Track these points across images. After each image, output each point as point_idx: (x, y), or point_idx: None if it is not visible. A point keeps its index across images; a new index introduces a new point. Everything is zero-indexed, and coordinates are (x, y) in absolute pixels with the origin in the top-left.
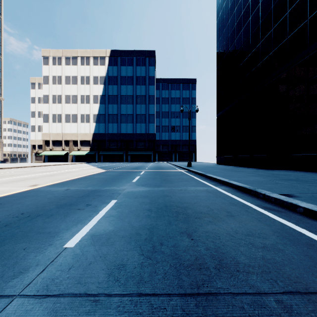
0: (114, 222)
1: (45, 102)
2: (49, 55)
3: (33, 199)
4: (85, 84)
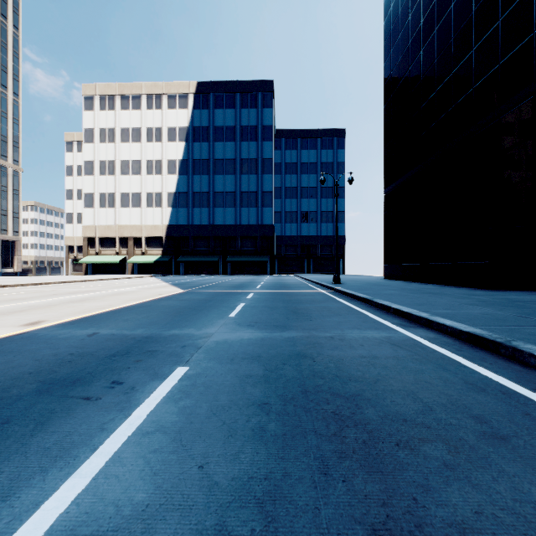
0: (159, 461)
1: (87, 173)
2: (95, 93)
3: (3, 361)
4: (155, 142)
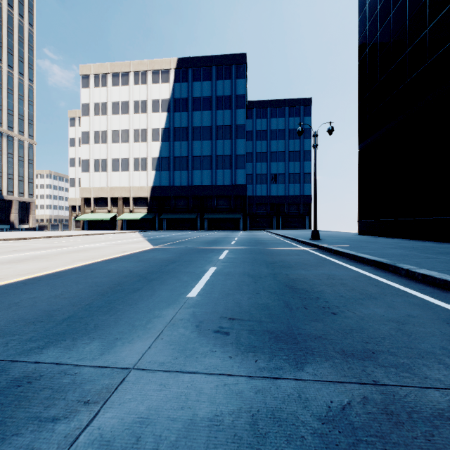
0: None
1: (84, 142)
2: (90, 72)
3: None
4: (141, 113)
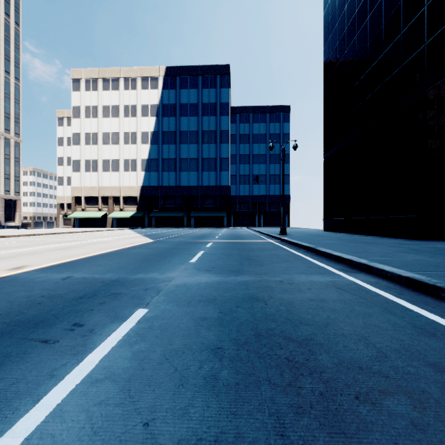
0: (102, 416)
1: (75, 144)
2: (81, 77)
3: None
4: (131, 117)
